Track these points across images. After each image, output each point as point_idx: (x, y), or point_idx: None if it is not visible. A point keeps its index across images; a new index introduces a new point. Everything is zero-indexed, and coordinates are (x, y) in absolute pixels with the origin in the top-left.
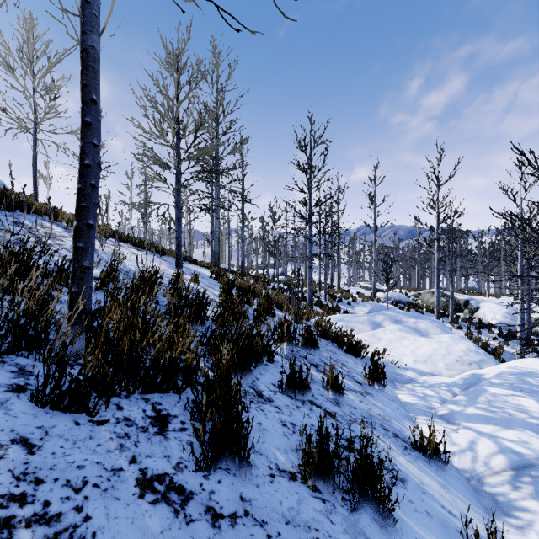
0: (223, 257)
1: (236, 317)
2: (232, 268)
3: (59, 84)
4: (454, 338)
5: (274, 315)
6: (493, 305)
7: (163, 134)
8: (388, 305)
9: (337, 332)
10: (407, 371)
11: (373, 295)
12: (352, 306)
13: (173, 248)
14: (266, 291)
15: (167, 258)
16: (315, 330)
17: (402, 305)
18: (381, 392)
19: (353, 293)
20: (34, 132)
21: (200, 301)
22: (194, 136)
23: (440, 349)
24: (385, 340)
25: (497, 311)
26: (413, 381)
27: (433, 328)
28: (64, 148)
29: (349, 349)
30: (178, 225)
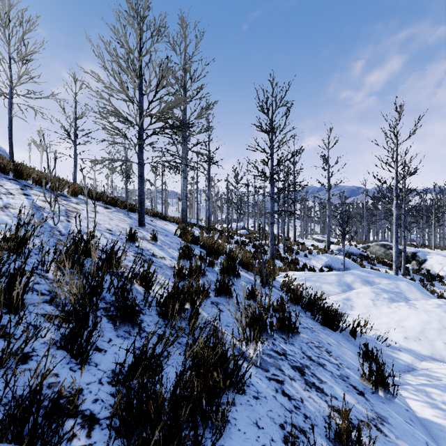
0: (193, 213)
1: (191, 298)
2: (201, 222)
3: (33, 50)
4: (442, 306)
5: (239, 280)
6: (441, 257)
7: (124, 88)
8: (342, 257)
9: (309, 298)
10: (400, 353)
11: (327, 247)
12: (309, 259)
13: (151, 206)
14: (230, 246)
15: (136, 215)
16: (293, 310)
17: (355, 257)
18: (389, 403)
19: (308, 245)
20: (9, 96)
21: (145, 275)
22: (156, 89)
23: (431, 321)
24: (361, 306)
25: (444, 263)
26: (412, 369)
27: (411, 292)
28: (41, 113)
29: (326, 321)
30: (141, 182)
